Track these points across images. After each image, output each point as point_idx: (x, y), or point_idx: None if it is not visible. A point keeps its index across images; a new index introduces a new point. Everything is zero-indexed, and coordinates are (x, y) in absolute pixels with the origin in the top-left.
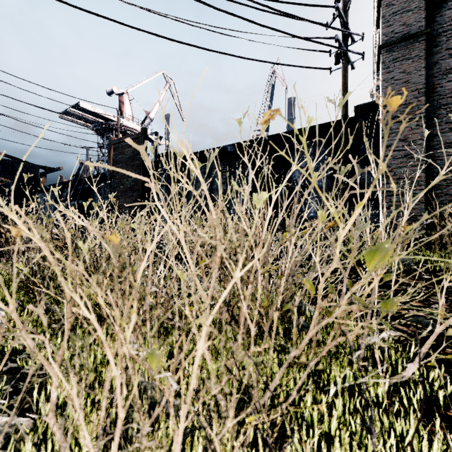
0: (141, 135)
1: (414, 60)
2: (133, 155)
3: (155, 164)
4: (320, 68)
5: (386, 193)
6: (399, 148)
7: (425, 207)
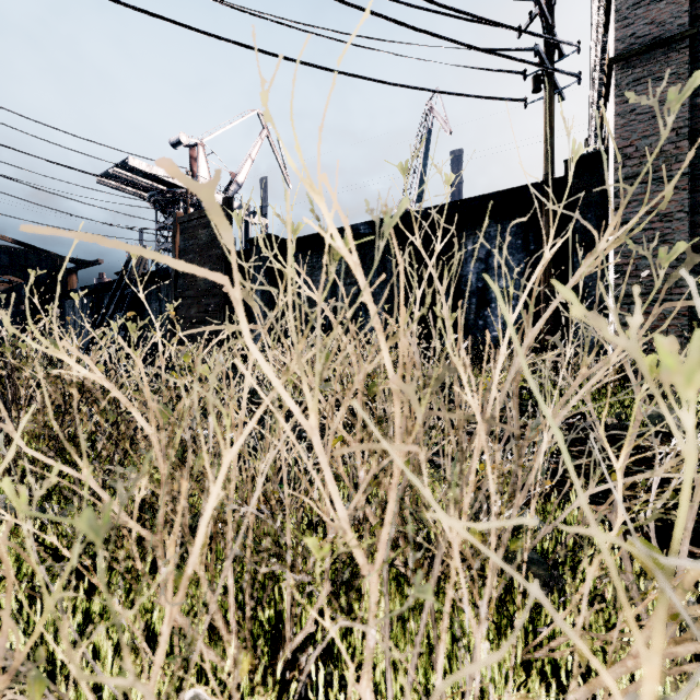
0: (223, 208)
1: (669, 81)
2: (211, 239)
3: (244, 254)
4: (510, 98)
5: (622, 300)
6: (644, 226)
7: (688, 322)
